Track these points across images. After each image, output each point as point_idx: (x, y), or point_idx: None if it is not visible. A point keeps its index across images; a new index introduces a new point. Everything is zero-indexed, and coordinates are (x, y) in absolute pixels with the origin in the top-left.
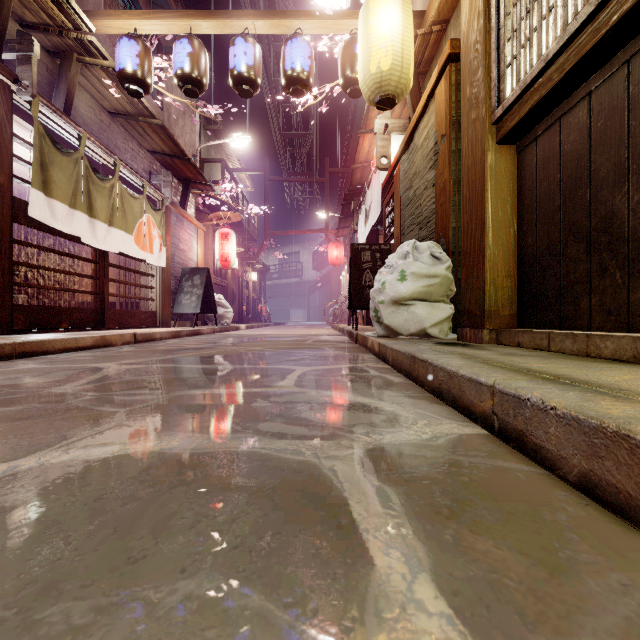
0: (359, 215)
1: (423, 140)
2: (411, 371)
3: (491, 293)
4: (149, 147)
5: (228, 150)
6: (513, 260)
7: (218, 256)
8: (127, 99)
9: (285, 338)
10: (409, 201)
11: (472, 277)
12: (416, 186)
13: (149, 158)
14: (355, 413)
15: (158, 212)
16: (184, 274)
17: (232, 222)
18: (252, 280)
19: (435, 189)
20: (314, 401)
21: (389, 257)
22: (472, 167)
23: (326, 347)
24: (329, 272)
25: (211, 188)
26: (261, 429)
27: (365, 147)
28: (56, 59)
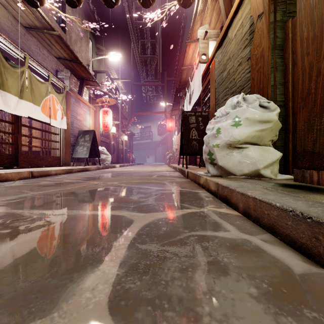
0: (185, 100)
1: (237, 30)
2: (320, 250)
3: None
4: (56, 55)
5: (111, 68)
6: None
7: (101, 124)
8: (33, 15)
9: (139, 173)
10: (223, 80)
11: (320, 117)
12: (230, 67)
13: (56, 61)
14: None
15: (60, 94)
16: (79, 134)
17: (113, 108)
18: (124, 140)
19: (250, 61)
20: None
21: (219, 110)
22: (320, 2)
23: (166, 182)
24: (166, 136)
25: (97, 84)
26: None
27: (190, 54)
28: None
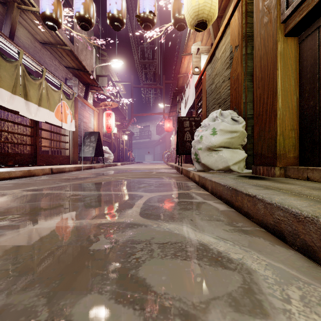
0: (181, 103)
1: (221, 53)
2: (232, 201)
3: (280, 141)
4: (65, 64)
5: (112, 71)
6: (296, 118)
7: (105, 126)
8: (49, 34)
9: (140, 170)
10: (212, 91)
11: (264, 131)
12: (217, 81)
13: (65, 70)
14: (201, 267)
15: (70, 100)
16: (86, 135)
17: (114, 109)
18: (124, 139)
19: (230, 80)
20: (155, 240)
21: (203, 121)
22: (264, 56)
23: (164, 176)
24: (165, 135)
25: (101, 89)
26: (74, 320)
27: (185, 64)
28: (5, 7)
